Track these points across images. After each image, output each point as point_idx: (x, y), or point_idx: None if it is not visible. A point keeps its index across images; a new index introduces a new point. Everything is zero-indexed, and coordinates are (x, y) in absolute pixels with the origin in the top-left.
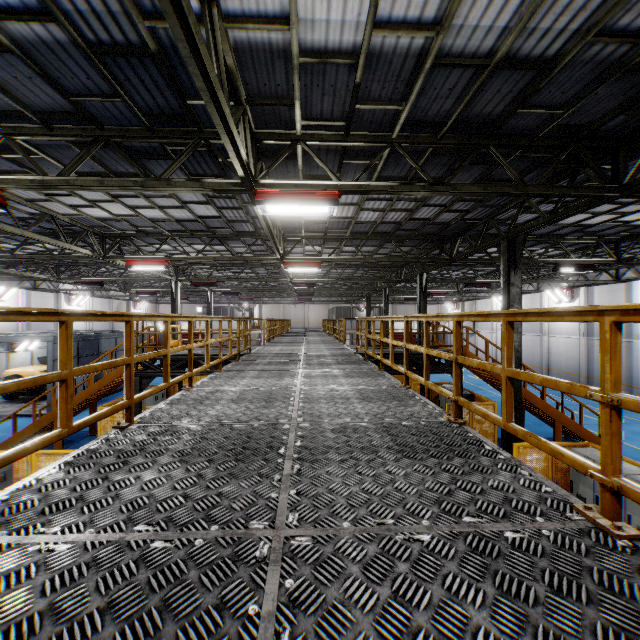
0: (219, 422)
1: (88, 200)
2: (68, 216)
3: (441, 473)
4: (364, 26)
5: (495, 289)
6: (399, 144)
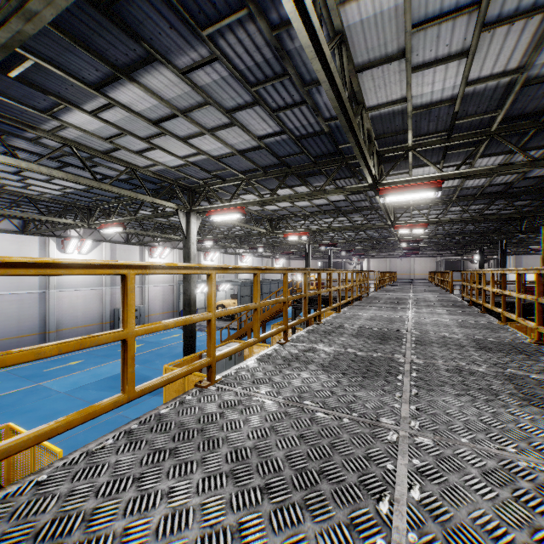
0: (364, 327)
1: None
2: (257, 211)
3: (504, 358)
4: (459, 86)
5: None
6: (497, 135)
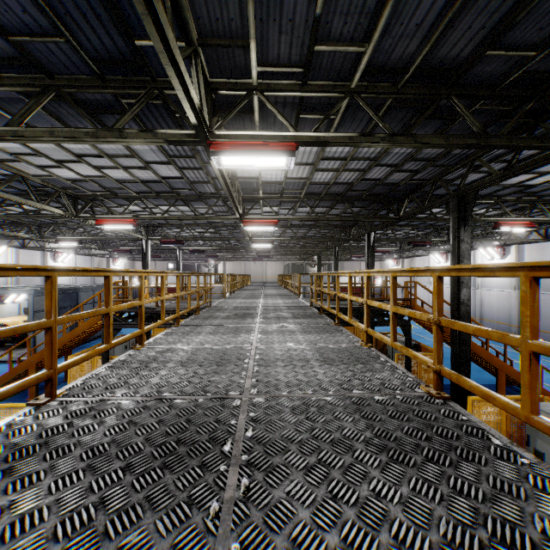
0: (158, 395)
1: (55, 160)
2: (39, 177)
3: (453, 498)
4: None
5: (432, 247)
6: (358, 94)
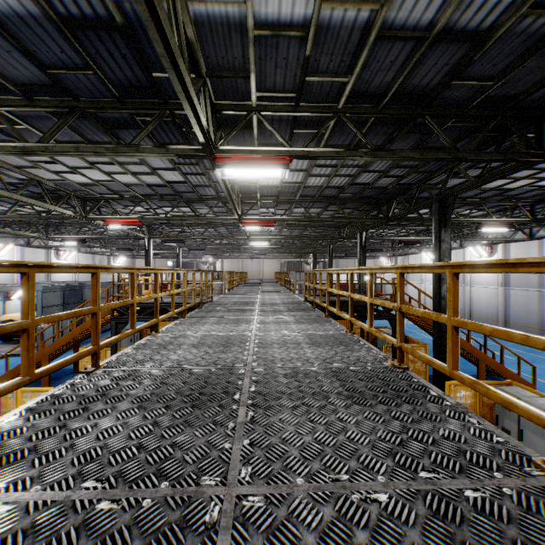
0: (179, 367)
1: (69, 167)
2: (53, 181)
3: (391, 421)
4: None
5: (424, 246)
6: (344, 114)
